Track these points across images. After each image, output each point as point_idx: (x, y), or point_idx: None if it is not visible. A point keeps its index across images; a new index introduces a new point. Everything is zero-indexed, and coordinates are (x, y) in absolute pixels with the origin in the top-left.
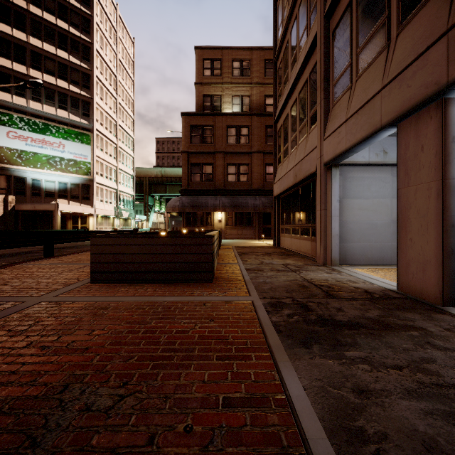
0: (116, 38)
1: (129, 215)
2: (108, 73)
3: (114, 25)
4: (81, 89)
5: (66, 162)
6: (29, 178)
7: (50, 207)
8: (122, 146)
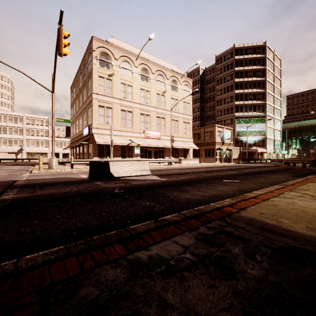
0: (273, 67)
1: (278, 151)
2: (270, 86)
3: (272, 62)
4: (261, 101)
5: (256, 132)
6: (244, 140)
7: (254, 150)
8: (276, 117)
